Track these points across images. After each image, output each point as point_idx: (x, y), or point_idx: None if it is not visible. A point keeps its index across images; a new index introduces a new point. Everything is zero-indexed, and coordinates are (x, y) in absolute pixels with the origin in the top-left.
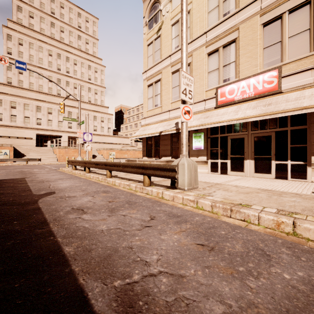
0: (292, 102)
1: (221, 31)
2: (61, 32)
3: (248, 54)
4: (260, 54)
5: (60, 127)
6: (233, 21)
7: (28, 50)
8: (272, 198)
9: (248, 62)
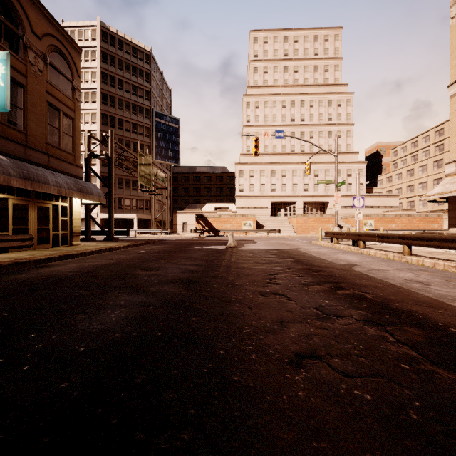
0: None
1: None
2: (294, 74)
3: None
4: None
5: (294, 191)
6: None
7: (263, 111)
8: None
9: None
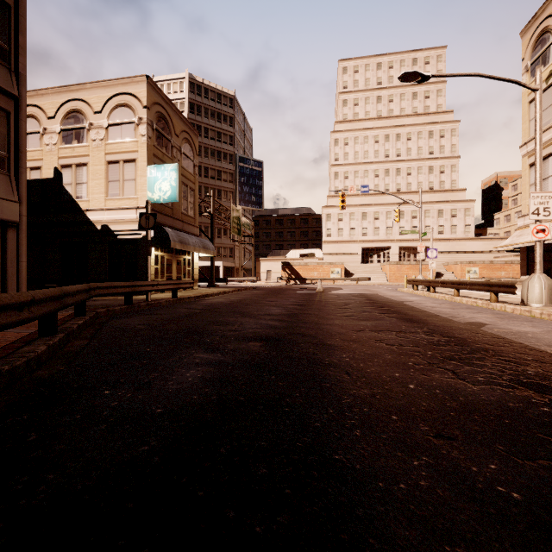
0: None
1: None
2: (389, 103)
3: None
4: None
5: (388, 235)
6: None
7: (353, 148)
8: None
9: None
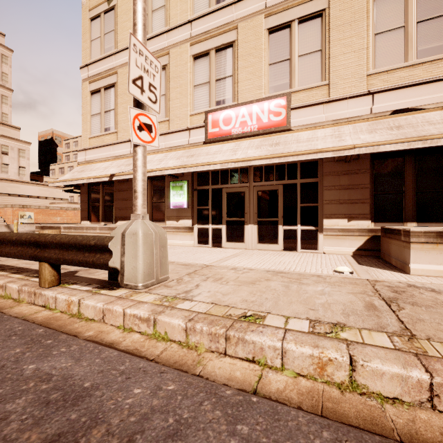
0: (304, 143)
1: (212, 24)
2: None
3: (250, 69)
4: (265, 72)
5: None
6: (230, 15)
7: None
8: (291, 290)
9: (250, 80)
